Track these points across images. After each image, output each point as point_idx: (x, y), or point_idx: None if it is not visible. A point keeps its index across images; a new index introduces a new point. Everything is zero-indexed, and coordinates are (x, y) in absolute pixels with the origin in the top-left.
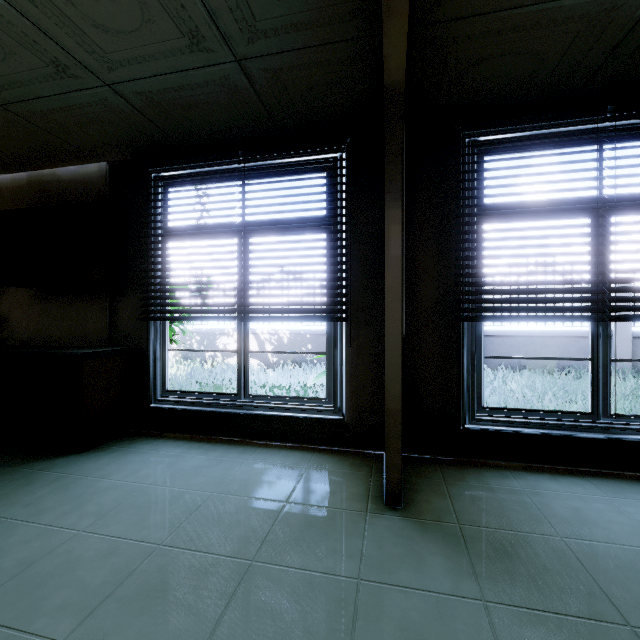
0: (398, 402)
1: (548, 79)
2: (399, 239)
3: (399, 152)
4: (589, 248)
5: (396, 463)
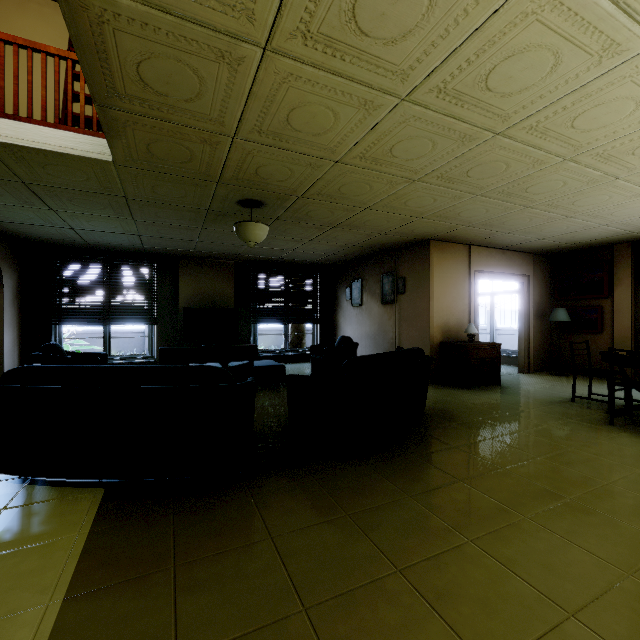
0: (2, 352)
1: (77, 246)
2: (3, 299)
3: (1, 272)
4: (104, 300)
5: (2, 372)
